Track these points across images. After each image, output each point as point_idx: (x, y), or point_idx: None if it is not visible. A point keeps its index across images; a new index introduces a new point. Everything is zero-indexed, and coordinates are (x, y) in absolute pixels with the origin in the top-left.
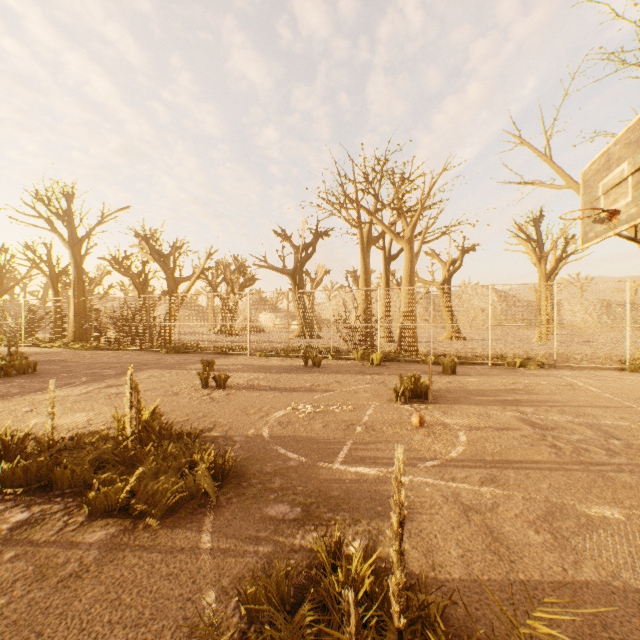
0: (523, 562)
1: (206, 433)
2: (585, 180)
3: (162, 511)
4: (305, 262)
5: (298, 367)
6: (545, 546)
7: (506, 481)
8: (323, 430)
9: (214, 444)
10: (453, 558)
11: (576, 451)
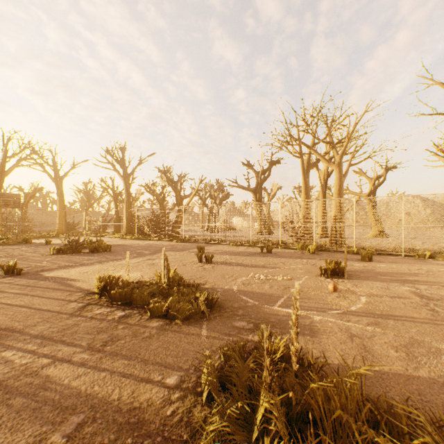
0: (380, 363)
1: (201, 286)
2: None
3: (183, 317)
4: (263, 182)
5: (257, 253)
6: (398, 358)
7: (385, 325)
8: (269, 289)
9: (206, 291)
10: (336, 355)
11: None
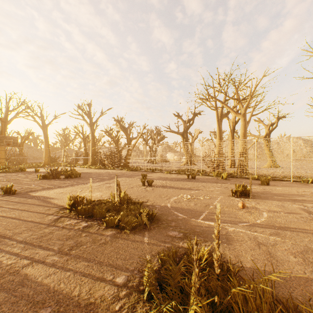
0: (283, 266)
1: (144, 203)
2: None
3: (130, 228)
4: (188, 128)
5: (184, 178)
6: (297, 263)
7: (284, 235)
8: (194, 206)
9: (148, 207)
10: (248, 260)
11: None
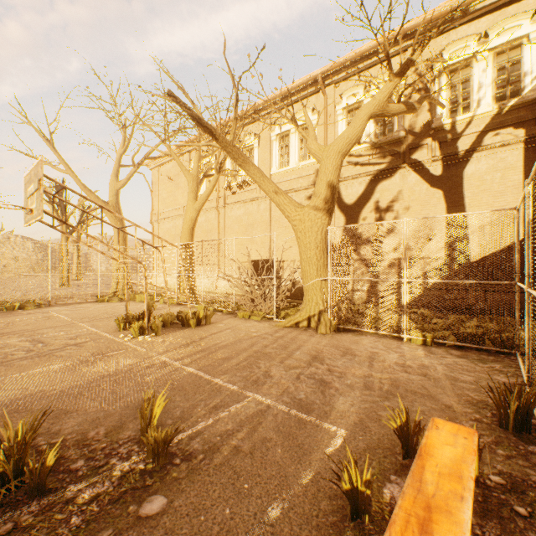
0: None
1: None
2: (26, 183)
3: None
4: None
5: None
6: None
7: None
8: None
9: None
10: None
11: (6, 357)
